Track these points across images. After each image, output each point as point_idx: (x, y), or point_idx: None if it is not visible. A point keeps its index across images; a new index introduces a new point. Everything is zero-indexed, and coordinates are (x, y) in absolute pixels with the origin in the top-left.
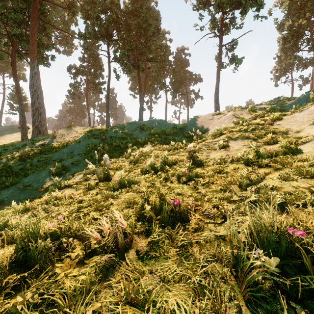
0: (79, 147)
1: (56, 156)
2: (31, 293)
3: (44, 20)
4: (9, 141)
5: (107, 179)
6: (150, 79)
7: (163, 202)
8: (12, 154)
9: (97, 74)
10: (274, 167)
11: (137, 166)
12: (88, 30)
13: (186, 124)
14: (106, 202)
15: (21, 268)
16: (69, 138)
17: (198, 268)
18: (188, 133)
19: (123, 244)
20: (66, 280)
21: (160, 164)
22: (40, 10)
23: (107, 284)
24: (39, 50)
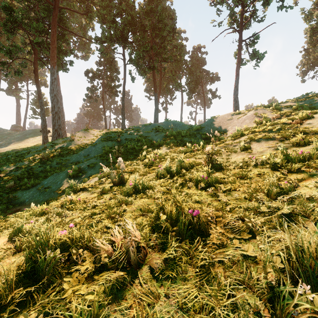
0: (95, 149)
1: (73, 158)
2: (35, 312)
3: (63, 27)
4: (32, 144)
5: (122, 183)
6: (165, 80)
7: (180, 211)
8: (34, 156)
9: (113, 77)
10: (307, 173)
11: (152, 169)
12: (104, 34)
13: (203, 125)
14: (119, 209)
15: (30, 280)
16: (86, 140)
17: (223, 297)
18: (205, 135)
19: (136, 259)
20: (74, 299)
21: (176, 168)
22: (60, 18)
23: (118, 307)
24: (58, 56)
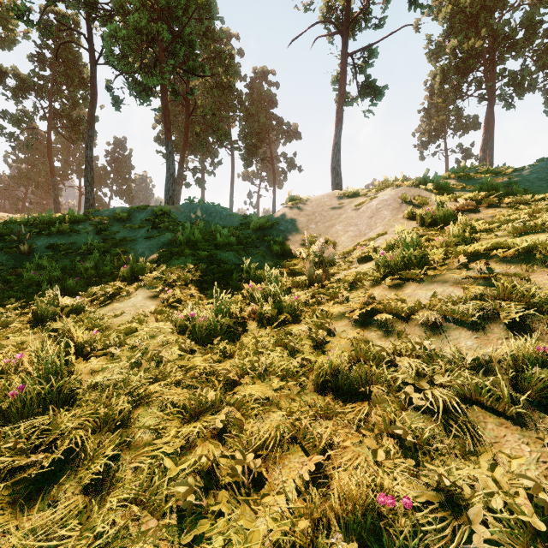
0: None
1: None
2: None
3: None
4: None
5: None
6: (200, 125)
7: None
8: None
9: (77, 98)
10: None
11: None
12: None
13: (273, 218)
14: None
15: None
16: None
17: None
18: (280, 244)
19: None
20: None
21: None
22: None
23: None
24: None
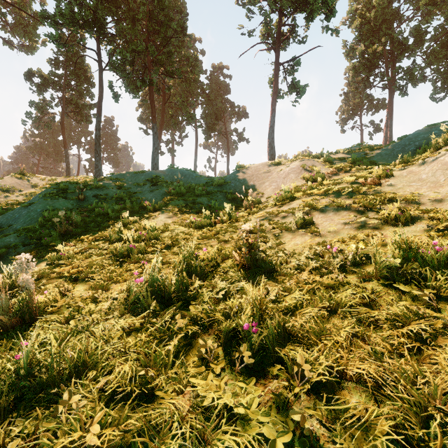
0: (27, 214)
1: None
2: None
3: None
4: None
5: (31, 321)
6: (171, 108)
7: None
8: None
9: (82, 90)
10: None
11: (126, 270)
12: (58, 7)
13: (227, 179)
14: None
15: None
16: (19, 195)
17: None
18: (231, 193)
19: None
20: None
21: (175, 281)
22: None
23: None
24: None
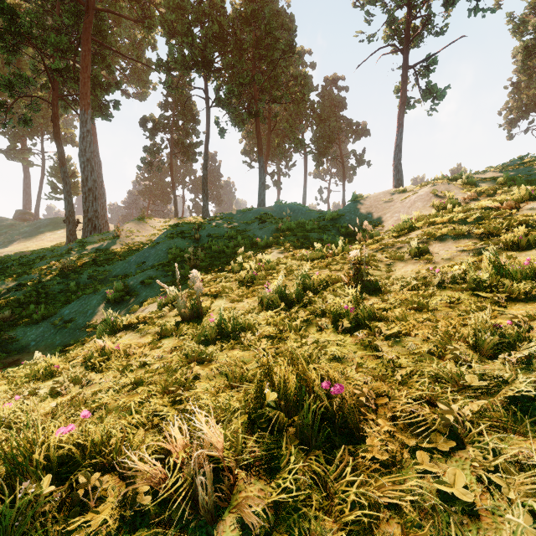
0: (155, 253)
1: (118, 268)
2: None
3: (102, 43)
4: (50, 243)
5: (197, 316)
6: (277, 135)
7: (304, 384)
8: (49, 265)
9: (188, 129)
10: None
11: (252, 291)
12: (172, 54)
13: (341, 212)
14: (187, 373)
15: None
16: (142, 237)
17: None
18: (345, 228)
19: (212, 500)
20: None
21: (295, 289)
22: (97, 27)
23: None
24: (95, 93)
